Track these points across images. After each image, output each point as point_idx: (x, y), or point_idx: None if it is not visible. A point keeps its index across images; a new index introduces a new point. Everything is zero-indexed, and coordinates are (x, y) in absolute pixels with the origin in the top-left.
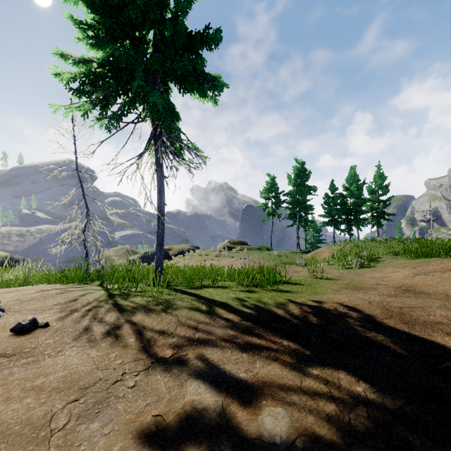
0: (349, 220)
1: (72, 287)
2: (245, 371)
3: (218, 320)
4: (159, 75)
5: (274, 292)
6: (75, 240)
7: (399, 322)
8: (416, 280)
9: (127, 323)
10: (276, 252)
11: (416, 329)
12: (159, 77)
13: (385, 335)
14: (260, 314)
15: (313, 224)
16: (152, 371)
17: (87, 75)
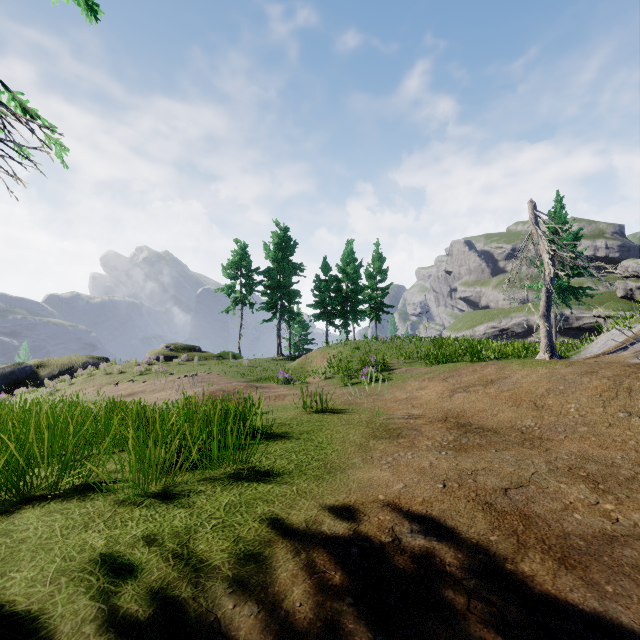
0: (346, 312)
1: None
2: None
3: None
4: None
5: (235, 488)
6: None
7: (552, 562)
8: (458, 403)
9: None
10: (247, 361)
11: (606, 588)
12: None
13: None
14: None
15: (300, 318)
16: None
17: None
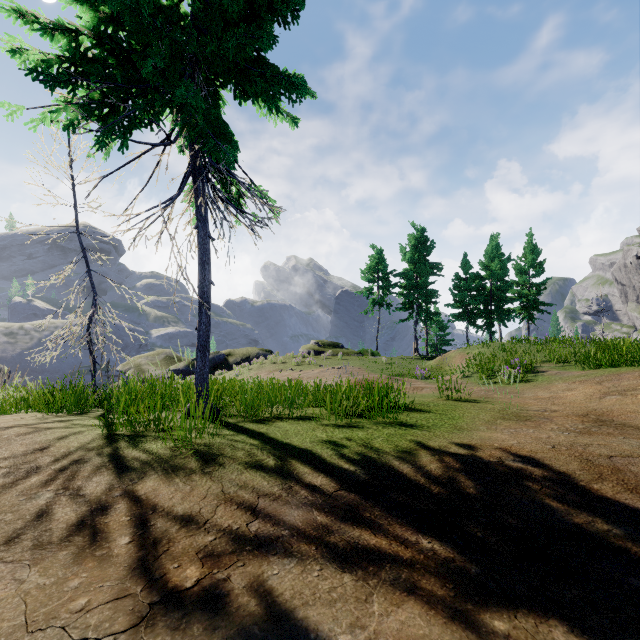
0: (489, 311)
1: (52, 422)
2: (350, 626)
3: (295, 488)
4: (201, 70)
5: (391, 428)
6: (73, 342)
7: (621, 488)
8: (607, 404)
9: (124, 498)
10: (385, 358)
11: None
12: (202, 76)
13: (607, 520)
14: (371, 475)
15: (437, 318)
16: (147, 630)
17: (71, 57)
